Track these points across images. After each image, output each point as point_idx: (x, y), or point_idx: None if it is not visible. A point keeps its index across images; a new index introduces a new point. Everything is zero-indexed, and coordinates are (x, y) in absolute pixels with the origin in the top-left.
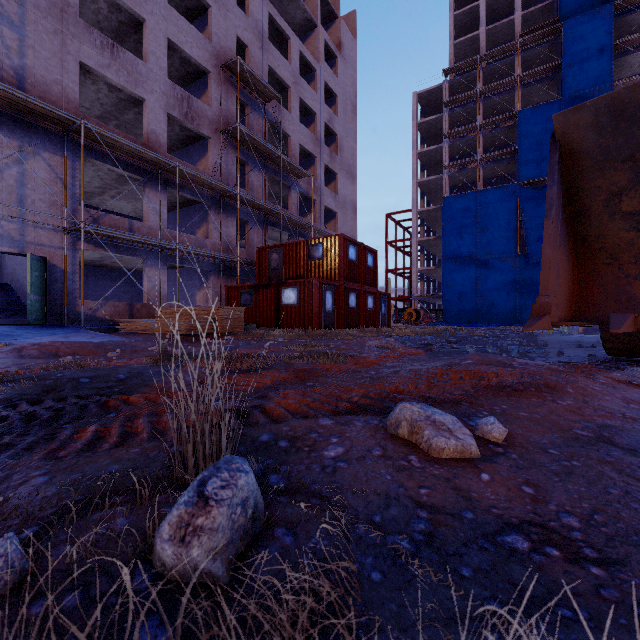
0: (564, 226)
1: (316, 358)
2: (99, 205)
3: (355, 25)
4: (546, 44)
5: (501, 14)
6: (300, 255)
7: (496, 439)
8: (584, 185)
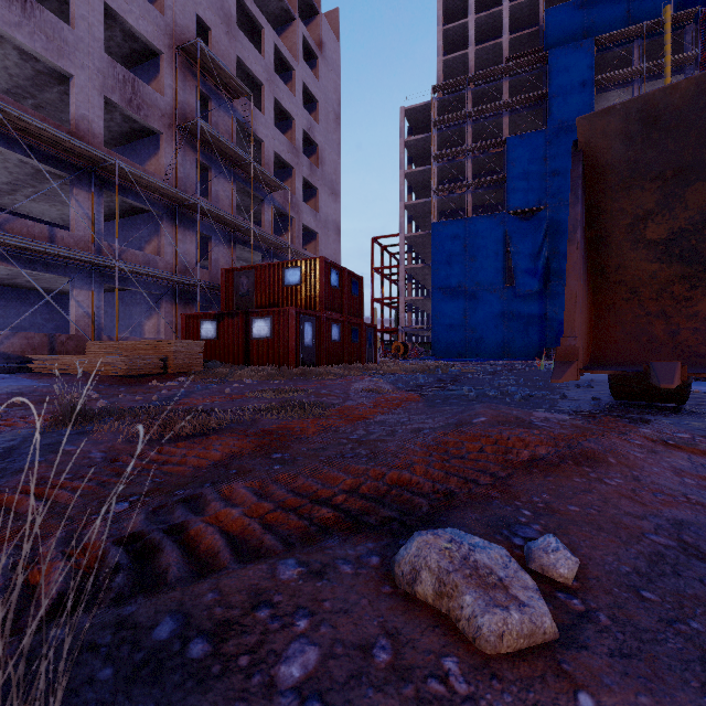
0: (584, 254)
1: (289, 411)
2: (9, 207)
3: (338, 25)
4: (533, 72)
5: (489, 35)
6: (274, 279)
7: (564, 578)
8: (607, 206)
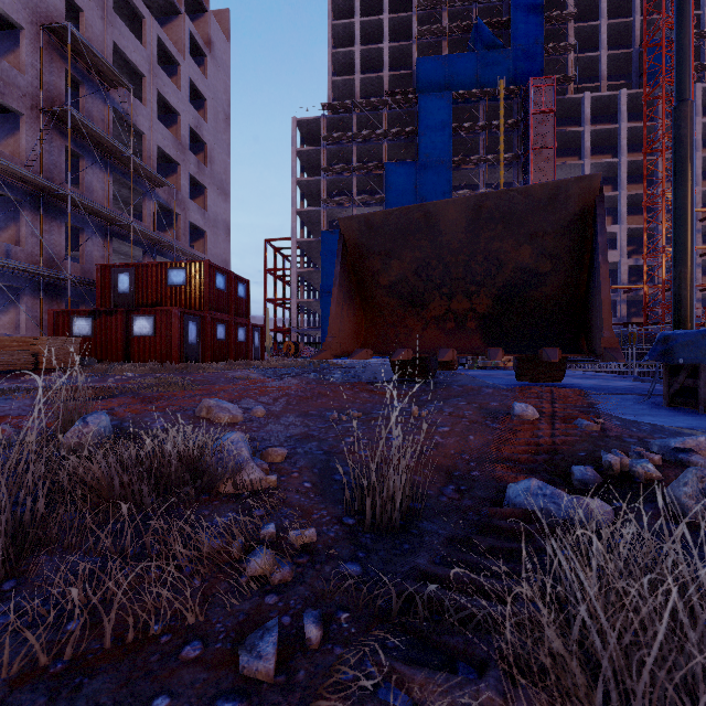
0: (350, 290)
1: (167, 387)
2: None
3: (229, 26)
4: (407, 109)
5: (373, 67)
6: (157, 279)
7: (259, 415)
8: (360, 265)
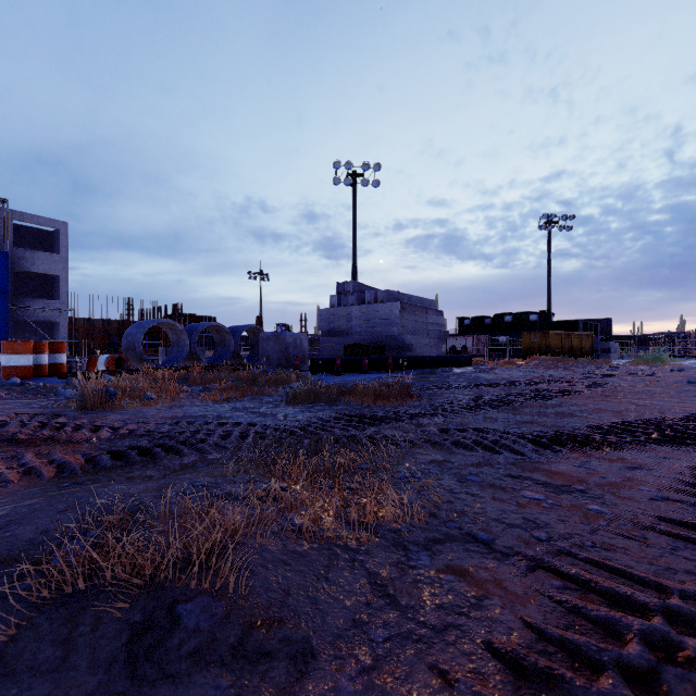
0: None
1: None
2: None
3: None
4: None
5: None
6: None
7: None
8: None
